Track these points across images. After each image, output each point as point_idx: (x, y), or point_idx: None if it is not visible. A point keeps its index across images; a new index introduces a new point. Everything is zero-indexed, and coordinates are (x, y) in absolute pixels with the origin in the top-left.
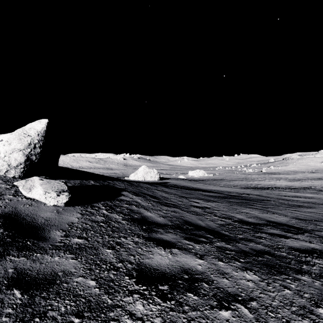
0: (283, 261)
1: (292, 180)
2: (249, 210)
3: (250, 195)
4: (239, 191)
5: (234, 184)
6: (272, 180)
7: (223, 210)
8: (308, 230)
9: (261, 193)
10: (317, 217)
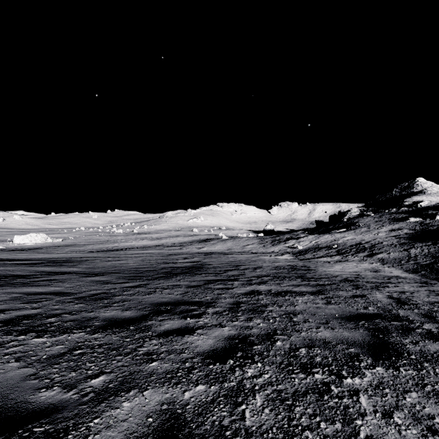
0: (5, 285)
1: (155, 239)
2: (43, 268)
3: (85, 257)
4: (77, 256)
5: (86, 249)
6: (136, 240)
7: (4, 271)
8: (76, 272)
9: (105, 254)
10: (113, 265)
